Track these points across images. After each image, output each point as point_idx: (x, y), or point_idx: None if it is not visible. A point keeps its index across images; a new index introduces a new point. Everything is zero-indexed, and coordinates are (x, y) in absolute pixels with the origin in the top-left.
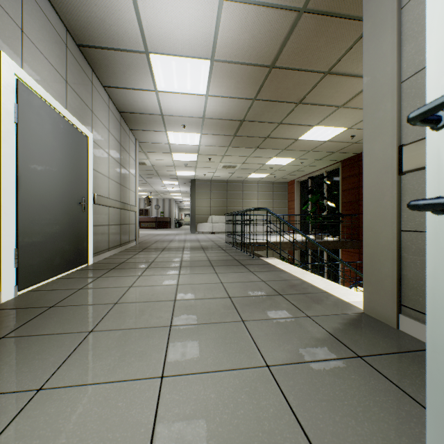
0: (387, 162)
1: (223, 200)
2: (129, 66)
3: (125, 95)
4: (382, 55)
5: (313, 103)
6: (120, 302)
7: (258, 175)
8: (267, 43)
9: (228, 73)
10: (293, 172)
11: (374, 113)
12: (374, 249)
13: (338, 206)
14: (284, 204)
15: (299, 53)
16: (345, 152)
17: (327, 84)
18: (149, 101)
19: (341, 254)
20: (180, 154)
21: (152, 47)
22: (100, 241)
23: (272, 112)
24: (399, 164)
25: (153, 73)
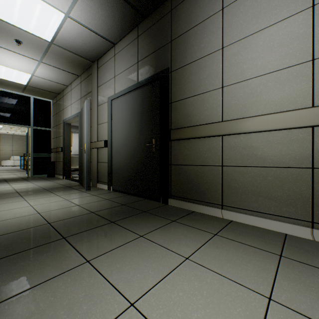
0: None
1: (22, 147)
2: None
3: None
4: None
5: None
6: None
7: None
8: None
9: None
10: None
11: None
12: None
13: None
14: None
15: None
16: None
17: None
18: None
19: None
20: None
21: None
22: None
23: None
24: None
25: None
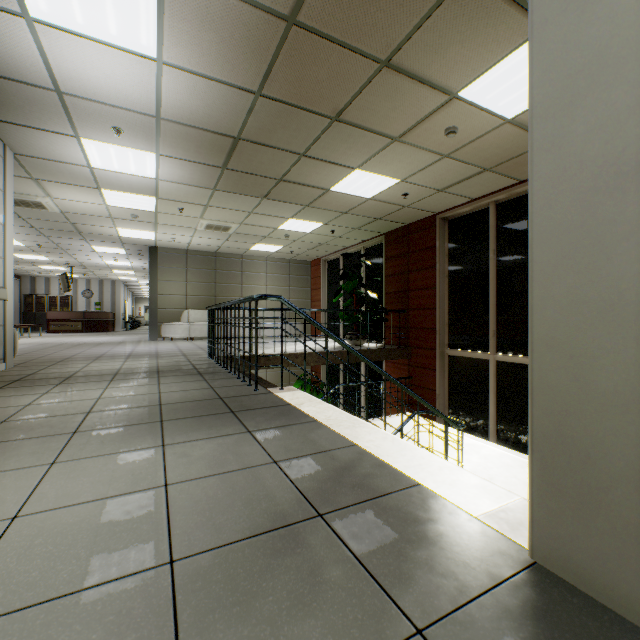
0: (623, 160)
1: (208, 284)
2: None
3: None
4: None
5: (358, 124)
6: None
7: (267, 246)
8: None
9: (202, 11)
10: (320, 246)
11: (571, 35)
12: (571, 400)
13: (381, 298)
14: (305, 294)
15: (343, 1)
16: (391, 221)
17: (381, 90)
18: (15, 45)
19: (385, 367)
20: (119, 193)
21: None
22: None
23: (291, 128)
24: None
25: None
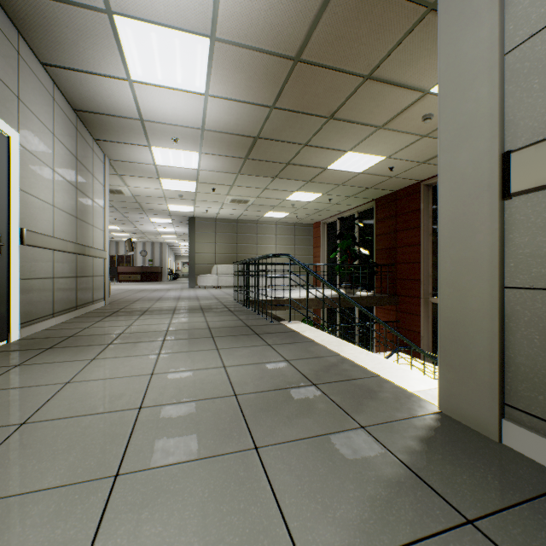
0: (481, 180)
1: (231, 244)
2: (81, 32)
3: (81, 82)
4: (473, 14)
5: (348, 120)
6: (32, 421)
7: (276, 213)
8: (291, 20)
9: (236, 62)
10: (320, 211)
11: (458, 106)
12: (458, 315)
13: (372, 254)
14: (308, 251)
15: (333, 43)
16: (380, 189)
17: (366, 94)
18: (120, 96)
19: (376, 312)
20: (171, 180)
21: (117, 3)
22: (35, 303)
23: (296, 127)
24: (506, 181)
25: (123, 49)
